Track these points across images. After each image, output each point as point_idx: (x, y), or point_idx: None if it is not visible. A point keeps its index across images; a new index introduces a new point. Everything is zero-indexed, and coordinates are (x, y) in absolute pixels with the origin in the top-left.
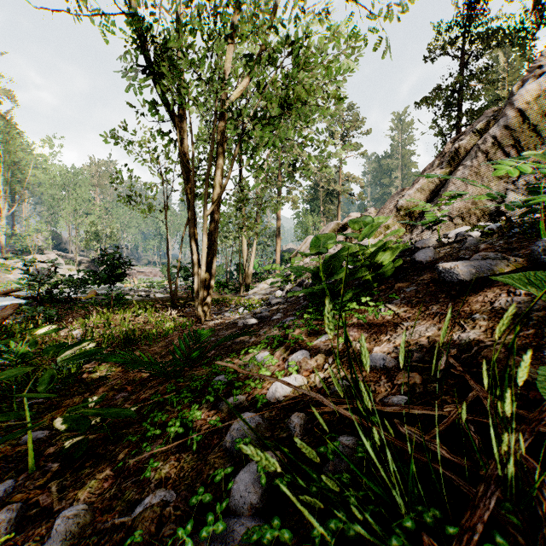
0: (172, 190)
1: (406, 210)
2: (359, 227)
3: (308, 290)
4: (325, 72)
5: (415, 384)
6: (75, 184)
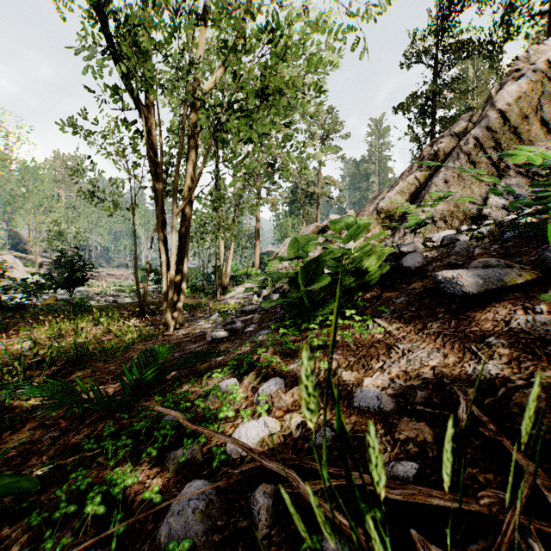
0: (141, 187)
1: (386, 212)
2: (341, 228)
3: (284, 300)
4: (304, 66)
5: (425, 442)
6: (36, 179)
